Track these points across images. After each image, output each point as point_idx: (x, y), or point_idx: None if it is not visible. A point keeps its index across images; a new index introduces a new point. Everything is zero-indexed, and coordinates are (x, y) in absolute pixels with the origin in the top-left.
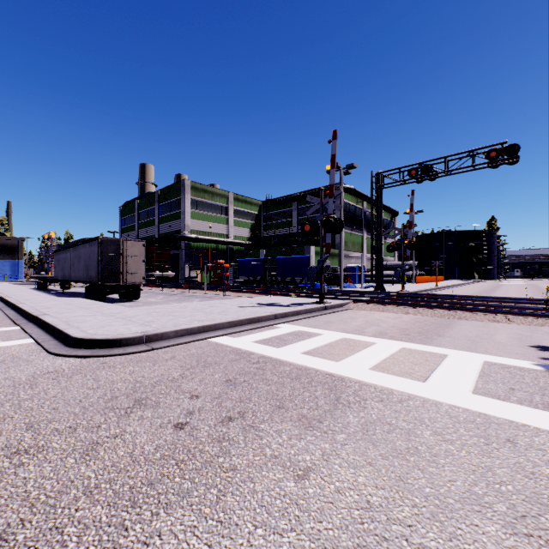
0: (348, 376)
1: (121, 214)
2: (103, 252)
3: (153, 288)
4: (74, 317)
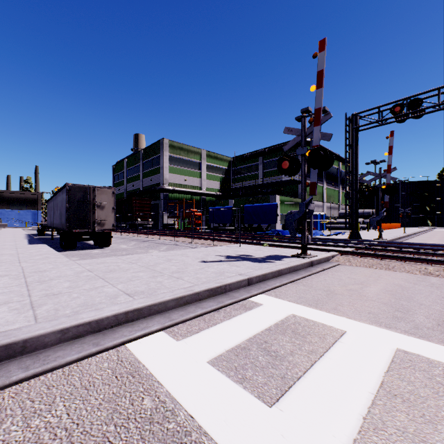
0: None
1: (113, 171)
2: (71, 199)
3: (130, 234)
4: None
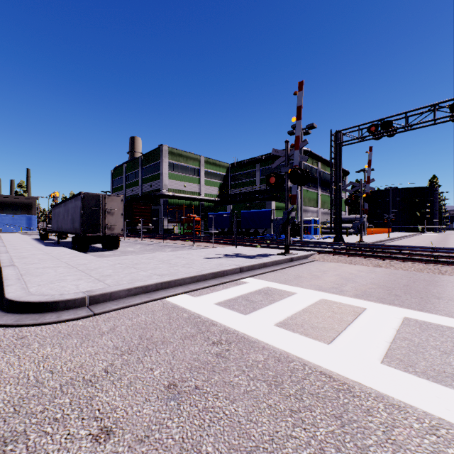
0: (356, 379)
1: (112, 176)
2: (85, 206)
3: (134, 238)
4: (35, 269)
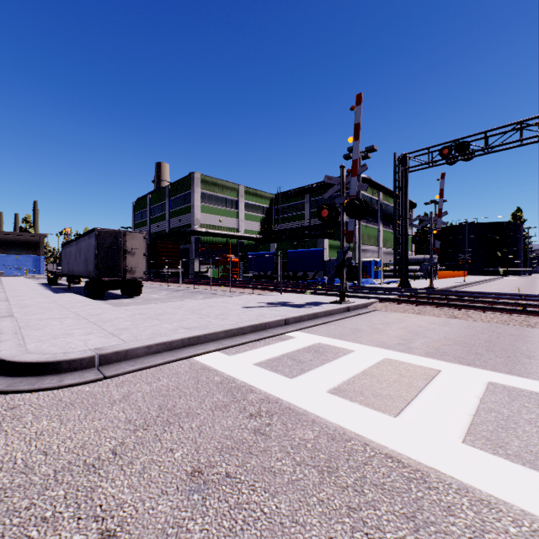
0: (432, 464)
1: (134, 209)
2: (100, 245)
3: (159, 283)
4: (37, 321)
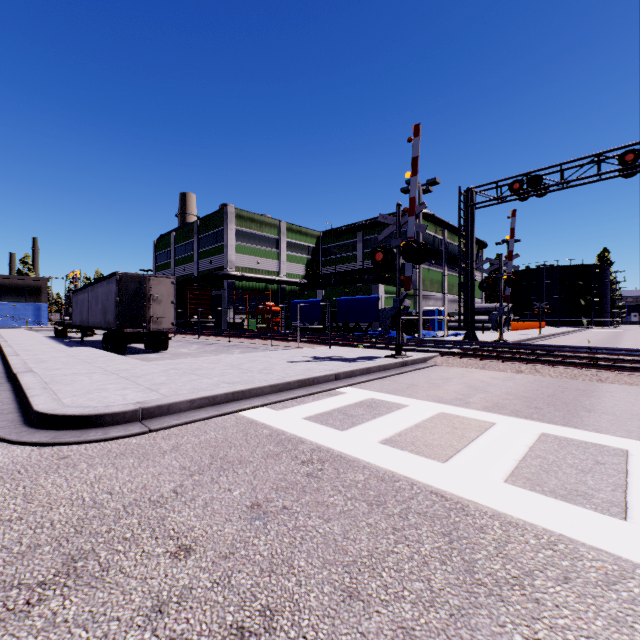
0: (472, 498)
1: (155, 249)
2: (122, 291)
3: (187, 336)
4: (62, 376)
